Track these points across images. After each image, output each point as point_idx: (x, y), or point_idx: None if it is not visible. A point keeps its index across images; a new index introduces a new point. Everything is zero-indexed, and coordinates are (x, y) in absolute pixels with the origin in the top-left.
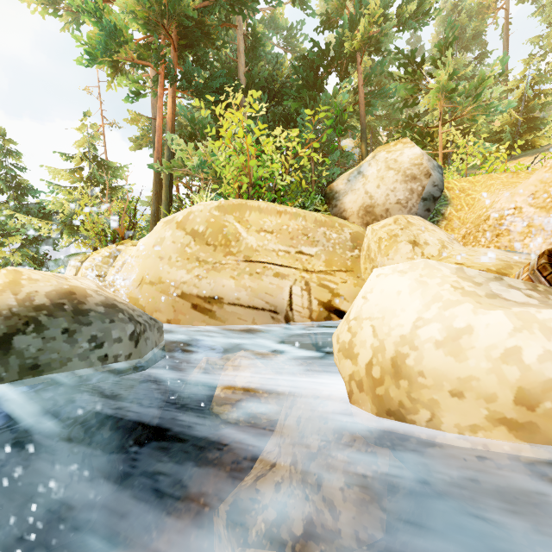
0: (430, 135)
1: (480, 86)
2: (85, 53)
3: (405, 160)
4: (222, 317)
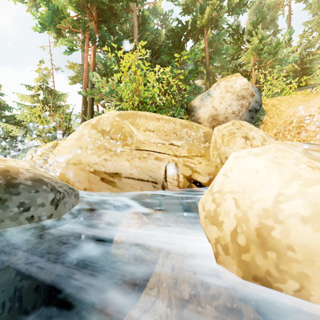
0: (248, 76)
1: (277, 47)
2: (39, 22)
3: (238, 86)
4: (120, 186)
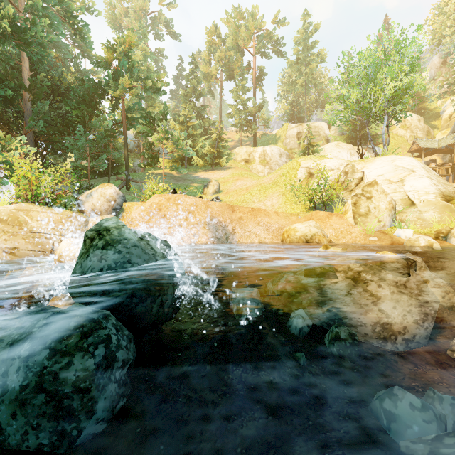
0: (158, 158)
1: (179, 141)
2: None
3: (108, 194)
4: (19, 255)
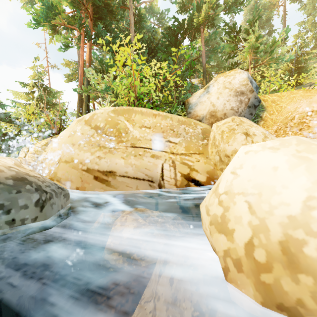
0: None
1: (274, 45)
2: (33, 18)
3: (237, 82)
4: (115, 185)
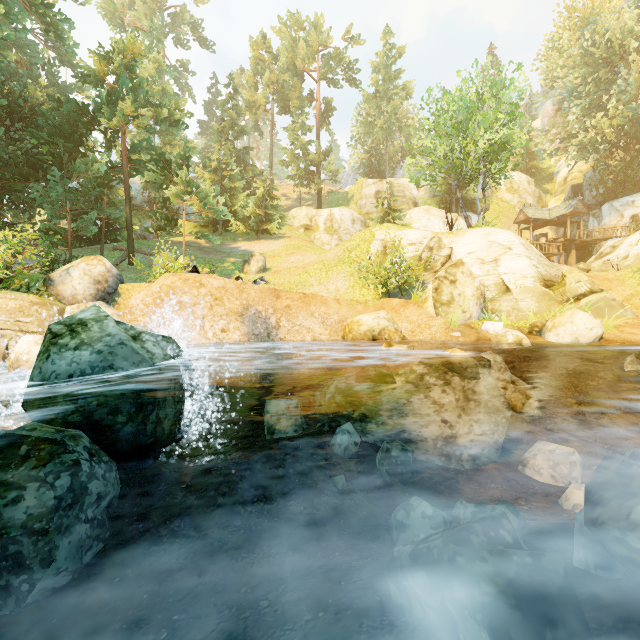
0: (176, 221)
1: (207, 197)
2: None
3: (96, 271)
4: None
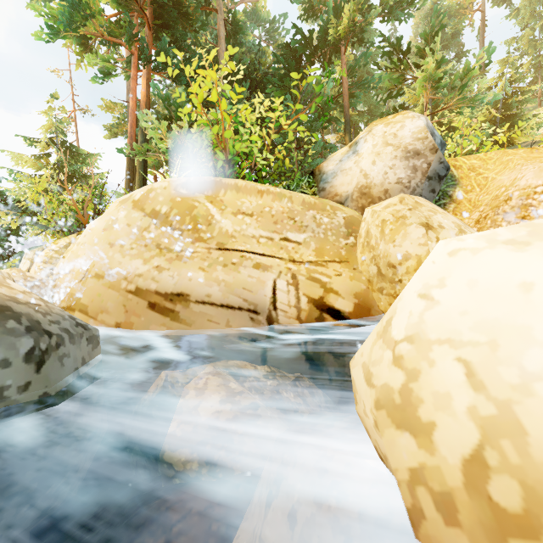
0: None
1: (467, 76)
2: (47, 23)
3: (407, 134)
4: (187, 319)
